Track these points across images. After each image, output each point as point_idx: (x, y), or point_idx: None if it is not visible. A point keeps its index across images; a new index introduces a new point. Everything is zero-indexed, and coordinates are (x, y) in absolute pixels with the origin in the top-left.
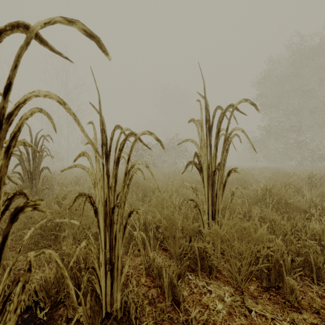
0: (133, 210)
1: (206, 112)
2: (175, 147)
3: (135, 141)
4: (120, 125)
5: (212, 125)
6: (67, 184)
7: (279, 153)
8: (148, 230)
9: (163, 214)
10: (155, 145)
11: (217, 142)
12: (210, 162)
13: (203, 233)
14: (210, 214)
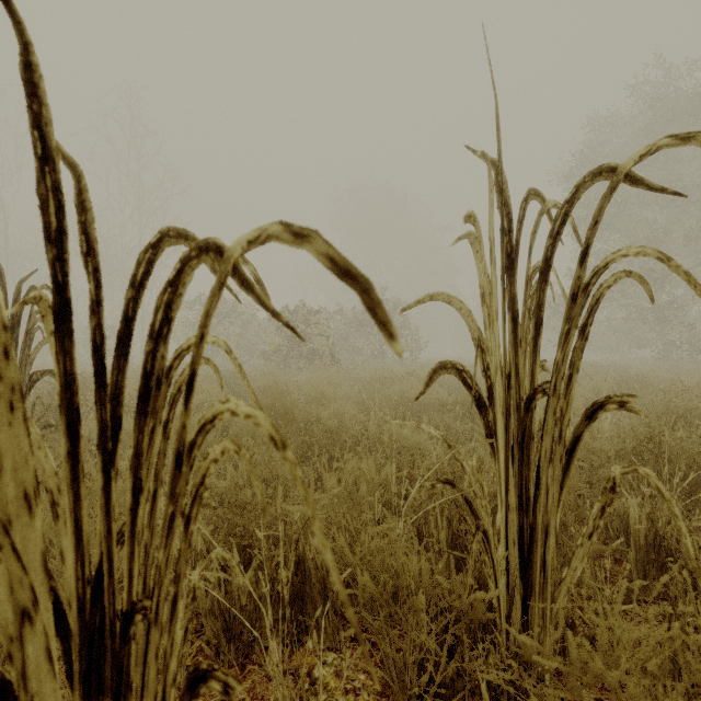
0: (210, 671)
1: (502, 205)
2: None
3: (218, 291)
4: (188, 231)
5: (516, 249)
6: None
7: (615, 330)
8: (312, 583)
9: (360, 523)
10: (335, 313)
11: (541, 302)
12: (515, 367)
13: (497, 609)
14: (513, 536)
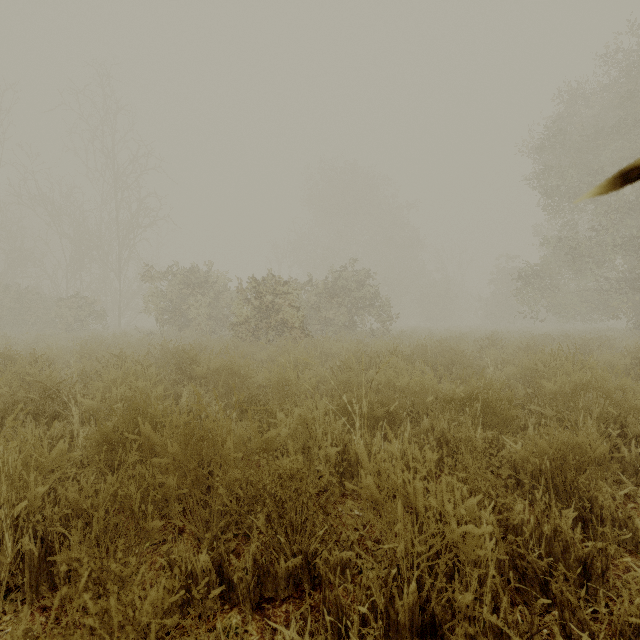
0: None
1: None
2: (352, 289)
3: None
4: None
5: None
6: (0, 409)
7: (585, 301)
8: None
9: None
10: (306, 284)
11: None
12: None
13: None
14: None
